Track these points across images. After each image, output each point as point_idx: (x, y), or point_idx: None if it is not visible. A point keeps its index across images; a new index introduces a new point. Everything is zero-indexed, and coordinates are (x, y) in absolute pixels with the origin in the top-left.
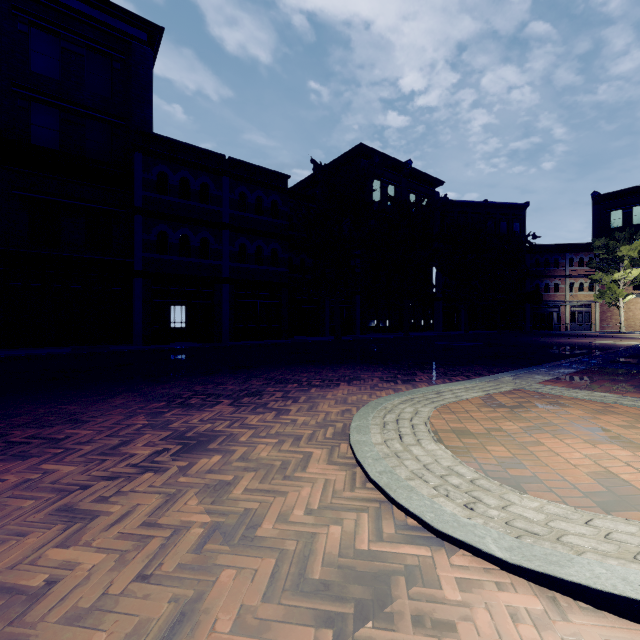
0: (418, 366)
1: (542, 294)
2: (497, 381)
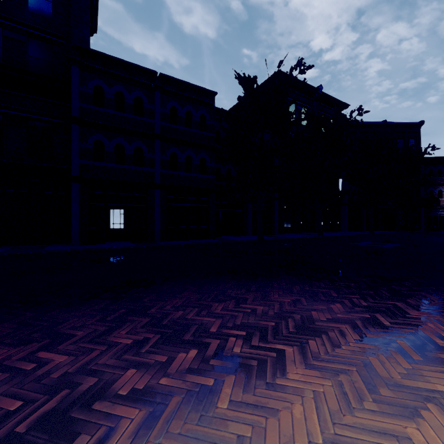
0: (383, 286)
1: (439, 199)
2: None
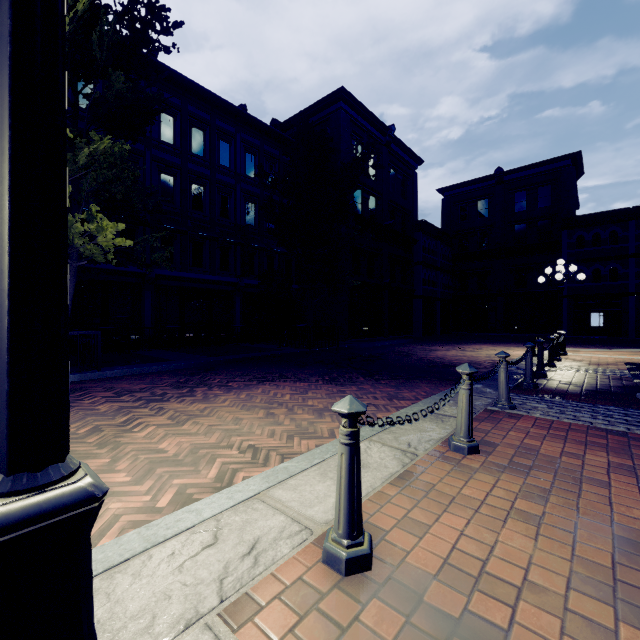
0: None
1: None
2: None
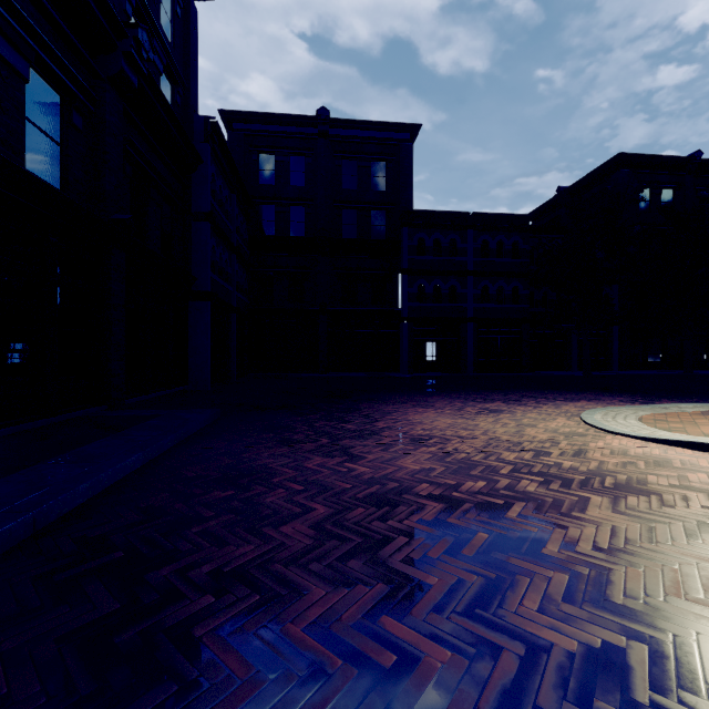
0: (670, 397)
1: None
2: None
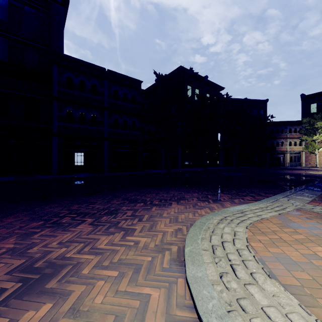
0: (218, 188)
1: (276, 147)
2: (279, 202)
